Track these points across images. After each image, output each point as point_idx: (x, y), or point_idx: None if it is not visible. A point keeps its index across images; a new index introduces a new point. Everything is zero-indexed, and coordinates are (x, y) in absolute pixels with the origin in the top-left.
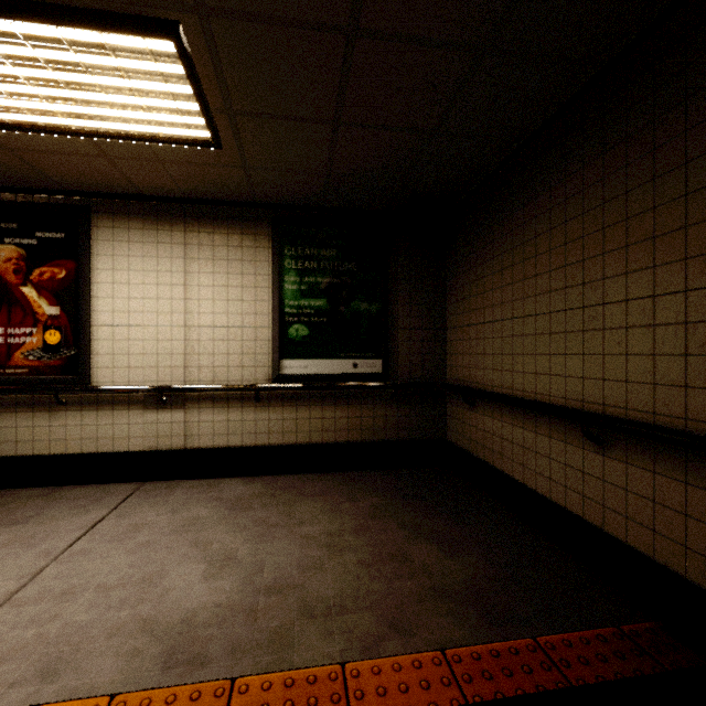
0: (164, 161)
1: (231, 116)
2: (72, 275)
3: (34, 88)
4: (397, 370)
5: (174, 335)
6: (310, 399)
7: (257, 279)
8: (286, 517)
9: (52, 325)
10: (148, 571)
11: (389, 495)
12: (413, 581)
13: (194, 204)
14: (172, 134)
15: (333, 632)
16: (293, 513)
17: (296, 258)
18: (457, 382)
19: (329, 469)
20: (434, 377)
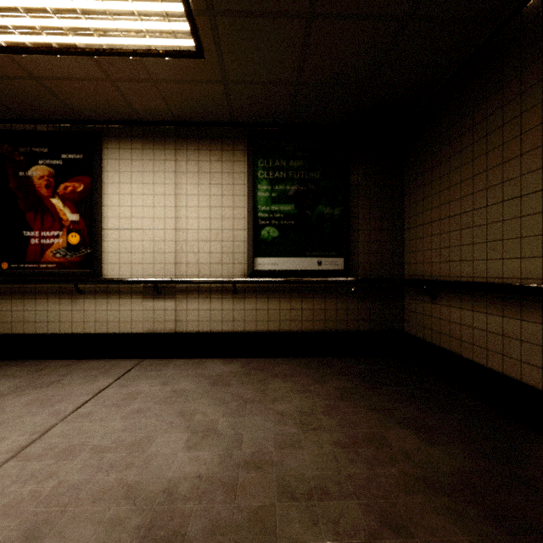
0: (157, 81)
1: (211, 18)
2: (88, 188)
3: (43, 0)
4: (358, 267)
5: (167, 237)
6: (280, 293)
7: (234, 188)
8: (260, 394)
9: (73, 229)
10: (138, 436)
11: (354, 380)
12: (396, 468)
13: (183, 126)
14: (161, 44)
15: (318, 521)
16: (267, 391)
17: (267, 169)
18: (416, 277)
19: (296, 354)
20: (392, 274)
